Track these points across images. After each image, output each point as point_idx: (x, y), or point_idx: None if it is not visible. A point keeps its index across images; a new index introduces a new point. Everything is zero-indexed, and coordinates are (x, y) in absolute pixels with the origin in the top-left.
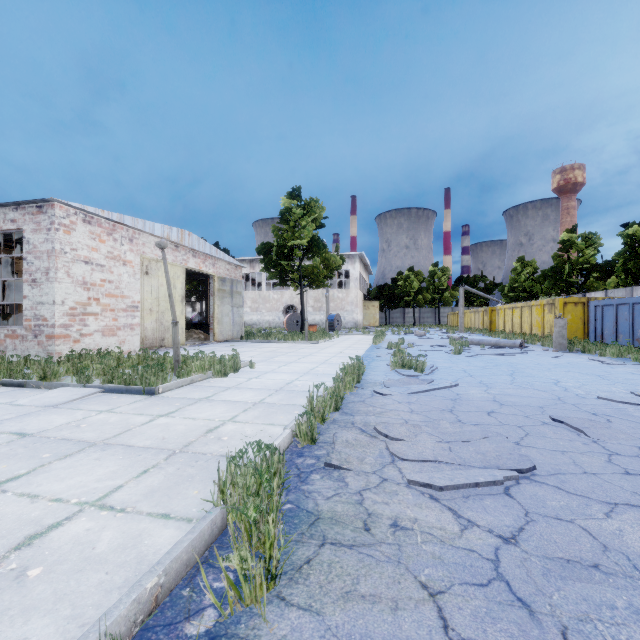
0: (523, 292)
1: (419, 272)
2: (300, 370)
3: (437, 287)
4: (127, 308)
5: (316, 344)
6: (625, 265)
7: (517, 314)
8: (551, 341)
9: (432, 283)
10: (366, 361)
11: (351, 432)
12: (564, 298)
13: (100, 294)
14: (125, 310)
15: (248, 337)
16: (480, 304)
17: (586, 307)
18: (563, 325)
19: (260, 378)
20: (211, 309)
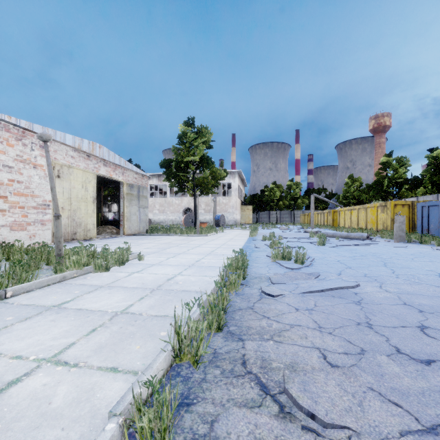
0: (353, 199)
1: (280, 185)
2: (186, 262)
3: (292, 196)
4: (38, 206)
5: (205, 237)
6: (431, 178)
7: (355, 214)
8: (388, 234)
9: (289, 193)
10: (247, 252)
11: (245, 409)
12: (394, 201)
13: (8, 192)
14: (35, 208)
15: (151, 231)
16: (322, 208)
17: (411, 208)
18: (402, 221)
19: (142, 272)
20: (121, 209)
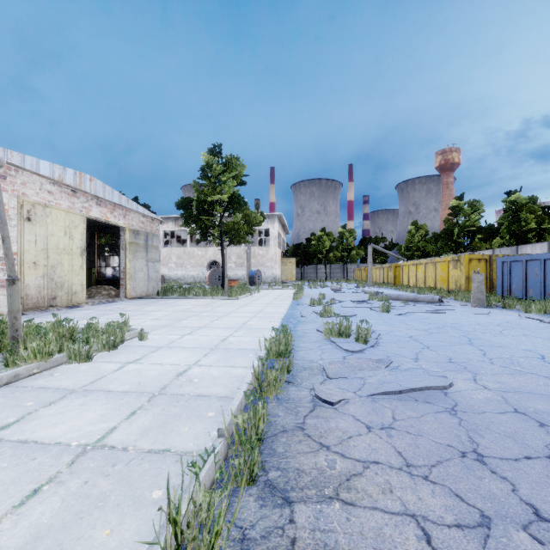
0: (417, 251)
1: (330, 233)
2: (207, 342)
3: (345, 246)
4: None
5: (236, 300)
6: (508, 227)
7: (421, 270)
8: (463, 295)
9: (341, 243)
10: (291, 324)
11: None
12: (469, 255)
13: None
14: None
15: (164, 293)
16: (381, 261)
17: (488, 263)
18: (482, 280)
19: (141, 362)
20: (122, 263)
